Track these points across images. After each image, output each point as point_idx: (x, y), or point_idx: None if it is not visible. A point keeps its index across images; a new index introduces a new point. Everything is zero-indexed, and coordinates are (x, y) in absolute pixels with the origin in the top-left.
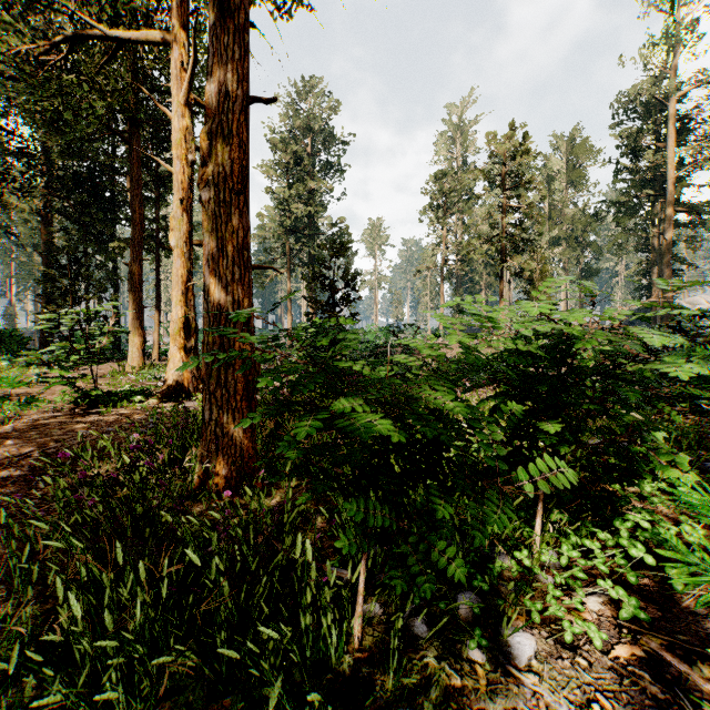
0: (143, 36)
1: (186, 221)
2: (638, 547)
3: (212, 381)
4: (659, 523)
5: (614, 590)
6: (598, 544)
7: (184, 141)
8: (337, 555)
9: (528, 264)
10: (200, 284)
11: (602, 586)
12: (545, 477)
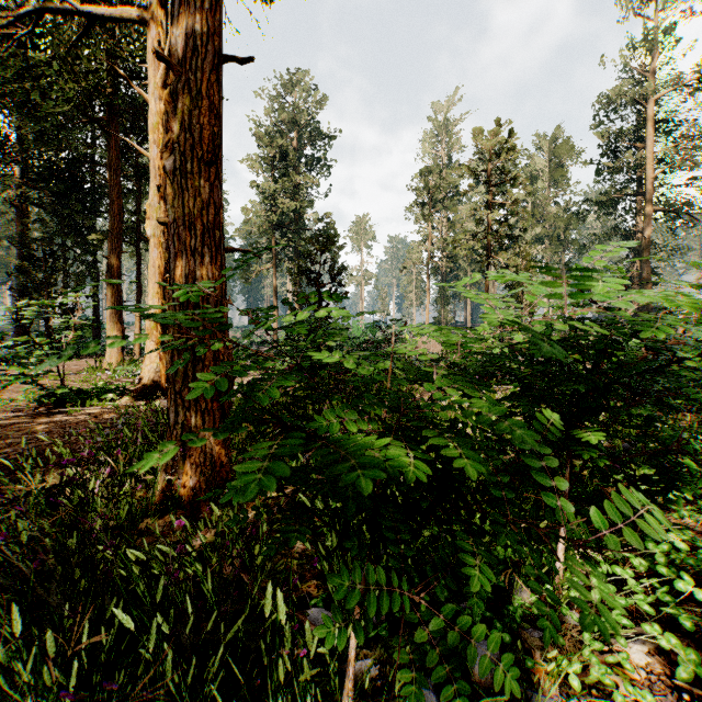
0: (117, 12)
1: (164, 209)
2: (684, 579)
3: (178, 378)
4: (694, 542)
5: (663, 638)
6: (630, 571)
7: (161, 125)
8: (321, 588)
9: (514, 260)
10: None
11: (649, 632)
12: (569, 493)
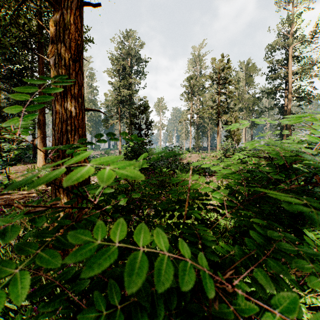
0: None
1: None
2: None
3: (57, 181)
4: None
5: None
6: None
7: None
8: None
9: (230, 119)
10: None
11: None
12: None
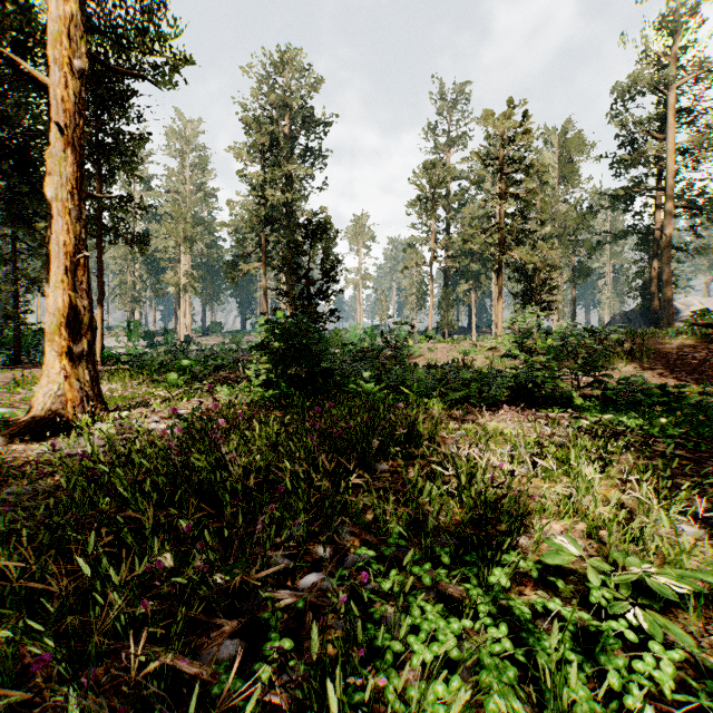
0: None
1: (72, 161)
2: None
3: None
4: None
5: None
6: None
7: (67, 38)
8: None
9: (531, 256)
10: (167, 280)
11: None
12: None
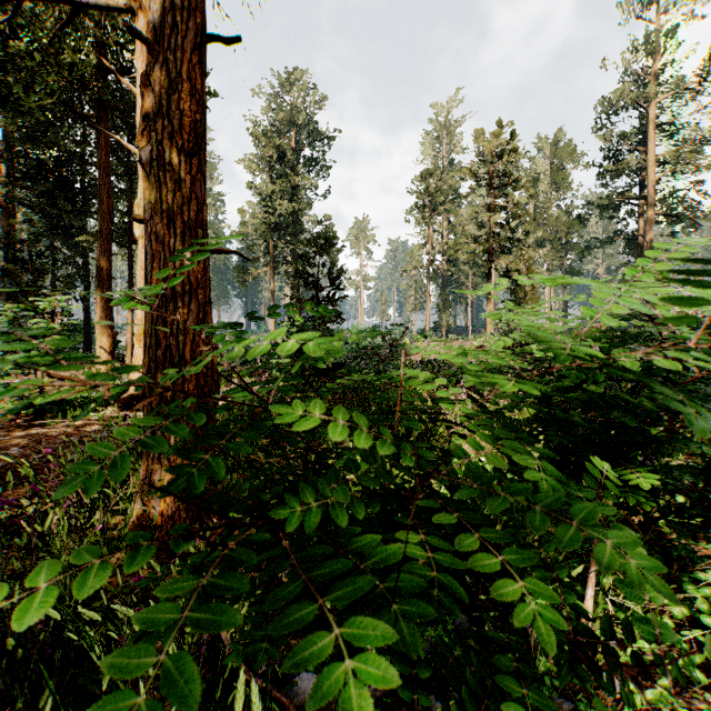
0: (103, 0)
1: None
2: None
3: (155, 394)
4: None
5: None
6: (669, 621)
7: None
8: None
9: (516, 264)
10: None
11: (701, 706)
12: None
